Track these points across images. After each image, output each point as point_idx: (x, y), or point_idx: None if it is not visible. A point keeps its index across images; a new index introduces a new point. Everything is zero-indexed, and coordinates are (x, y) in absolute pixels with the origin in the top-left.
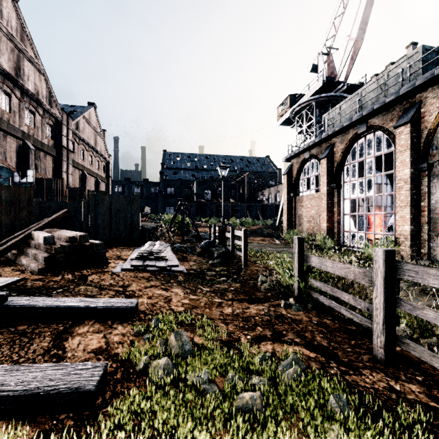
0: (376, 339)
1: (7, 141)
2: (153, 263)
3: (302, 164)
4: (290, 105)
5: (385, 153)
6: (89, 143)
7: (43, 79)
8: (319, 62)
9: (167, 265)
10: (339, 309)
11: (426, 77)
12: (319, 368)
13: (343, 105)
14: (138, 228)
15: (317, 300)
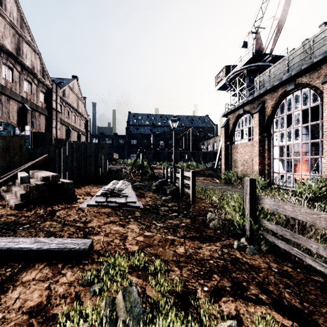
0: None
1: (10, 104)
2: (114, 200)
3: (237, 119)
4: (226, 74)
5: (306, 109)
6: (73, 106)
7: (38, 58)
8: (249, 39)
9: (126, 202)
10: (303, 258)
11: None
12: None
13: (273, 69)
14: (106, 170)
15: (272, 242)
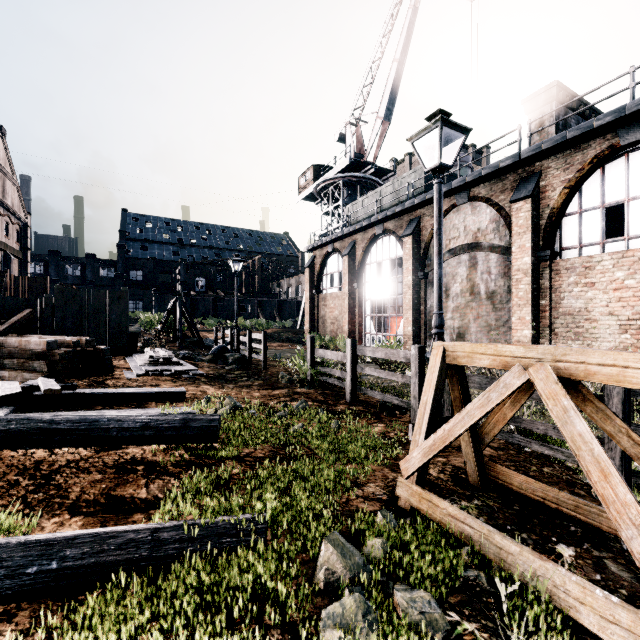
0: (348, 390)
1: None
2: (169, 368)
3: (326, 258)
4: (314, 178)
5: None
6: None
7: None
8: (347, 132)
9: (186, 369)
10: (334, 382)
11: (421, 199)
12: (316, 407)
13: (366, 200)
14: (127, 333)
15: (323, 381)
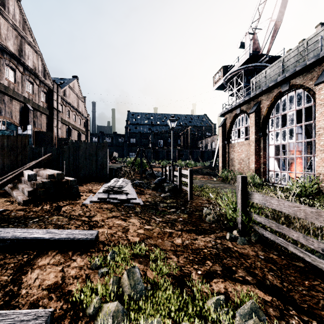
0: None
1: (13, 104)
2: (116, 196)
3: (234, 118)
4: (223, 74)
5: (301, 109)
6: (73, 105)
7: (39, 58)
8: (247, 39)
9: (126, 198)
10: (286, 246)
11: None
12: (278, 316)
13: (268, 71)
14: (107, 168)
15: (260, 234)
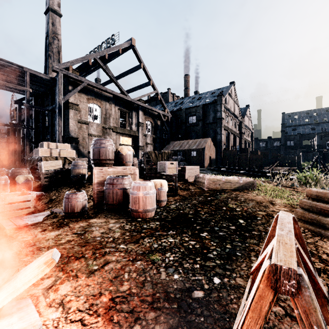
0: None
1: (231, 136)
2: None
3: None
4: None
5: None
6: (247, 126)
7: (238, 107)
8: None
9: None
10: None
11: None
12: None
13: None
14: (300, 167)
15: None
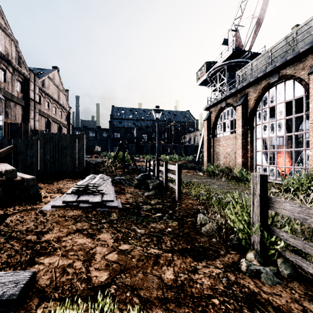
0: None
1: None
2: (87, 198)
3: (219, 112)
4: (207, 70)
5: None
6: (53, 97)
7: (13, 44)
8: (229, 36)
9: (101, 201)
10: None
11: None
12: None
13: (255, 63)
14: (83, 163)
15: (295, 264)
